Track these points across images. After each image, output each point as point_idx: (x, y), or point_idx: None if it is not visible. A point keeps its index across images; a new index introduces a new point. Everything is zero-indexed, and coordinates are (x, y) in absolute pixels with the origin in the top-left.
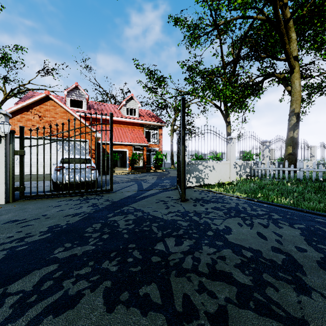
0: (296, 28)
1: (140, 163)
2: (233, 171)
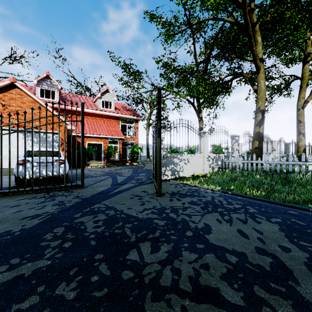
0: (261, 33)
1: (116, 156)
2: (206, 164)
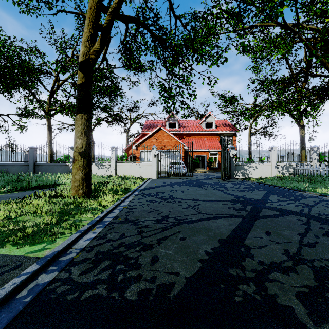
0: None
1: (216, 165)
2: (274, 170)
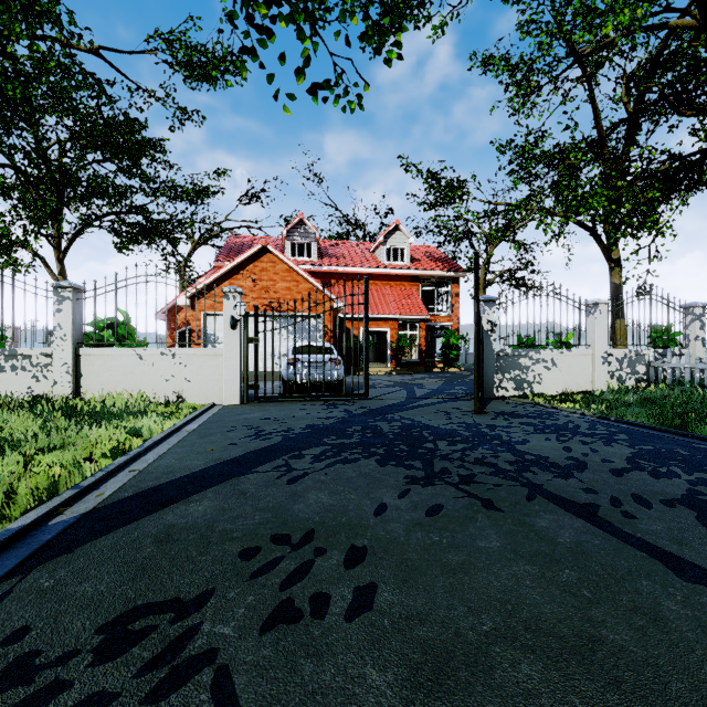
0: None
1: (412, 355)
2: (601, 370)
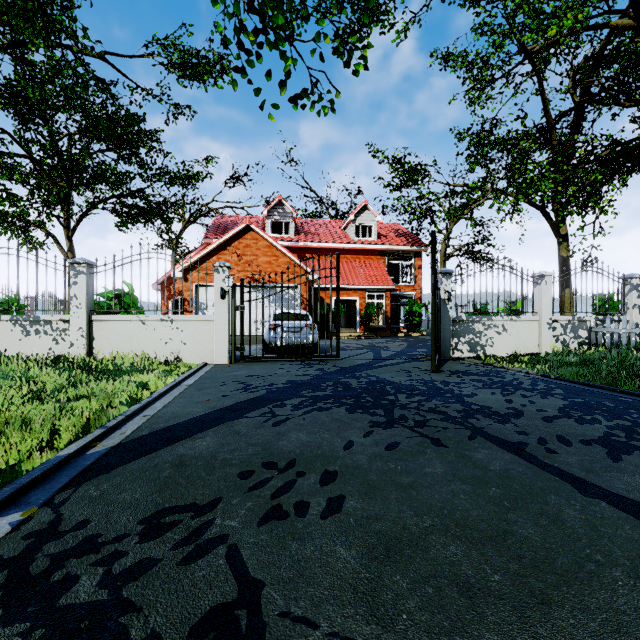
0: None
1: (379, 321)
2: (546, 334)
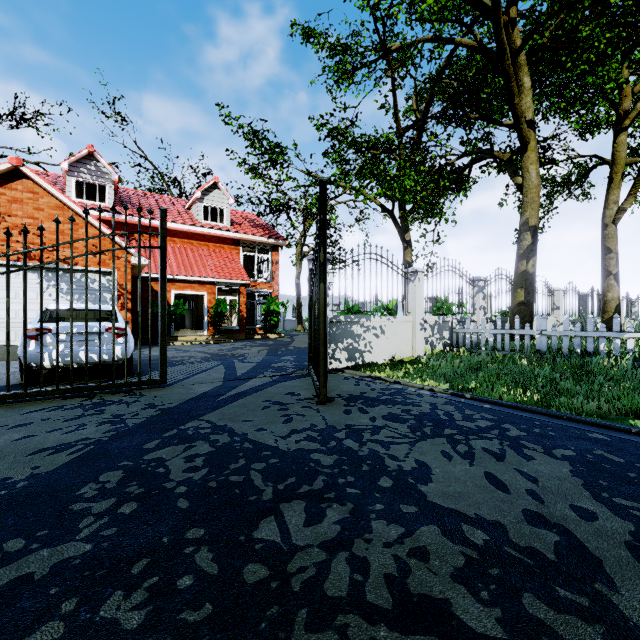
0: (530, 69)
1: (233, 321)
2: (419, 336)
